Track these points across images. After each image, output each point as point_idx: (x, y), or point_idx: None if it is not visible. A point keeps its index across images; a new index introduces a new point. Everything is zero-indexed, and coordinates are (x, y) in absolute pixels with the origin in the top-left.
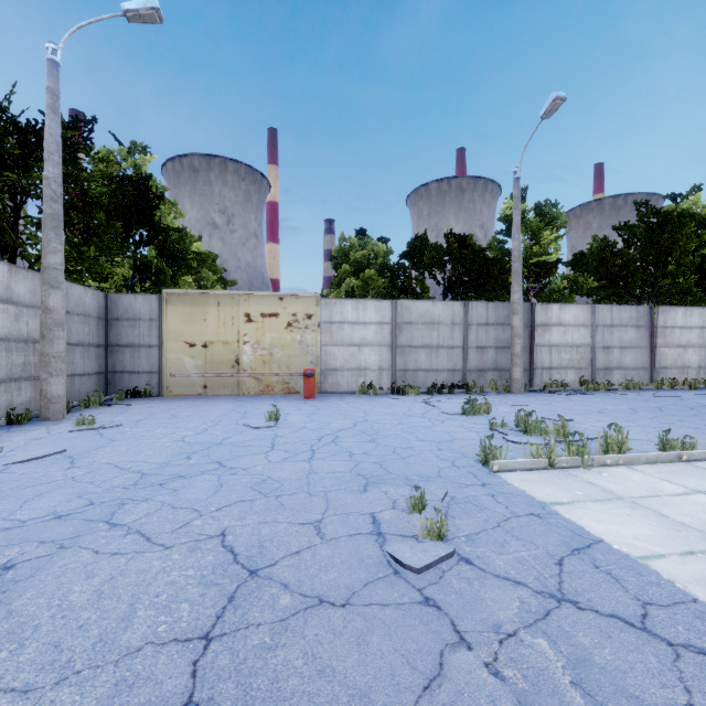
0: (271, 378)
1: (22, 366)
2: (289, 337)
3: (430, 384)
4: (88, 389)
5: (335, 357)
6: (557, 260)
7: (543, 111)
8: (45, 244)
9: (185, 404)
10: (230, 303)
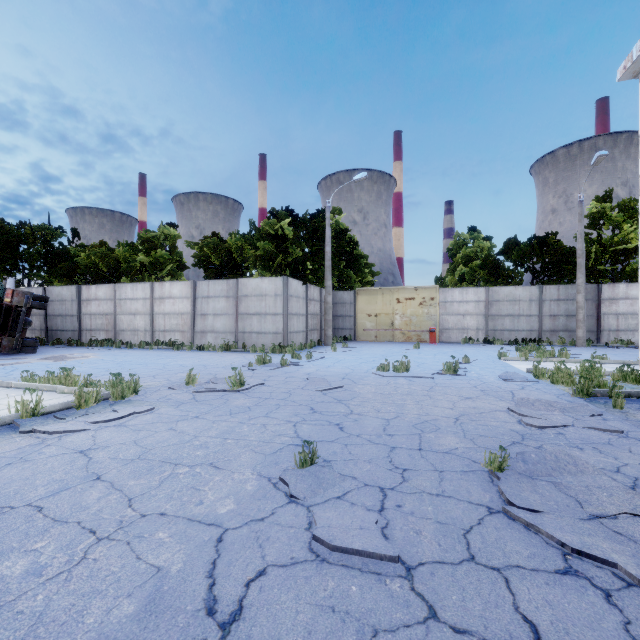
0: (411, 333)
1: (315, 325)
2: (420, 310)
3: (513, 339)
4: None
5: (448, 322)
6: (637, 246)
7: (592, 162)
8: (326, 278)
9: (371, 343)
10: (388, 293)
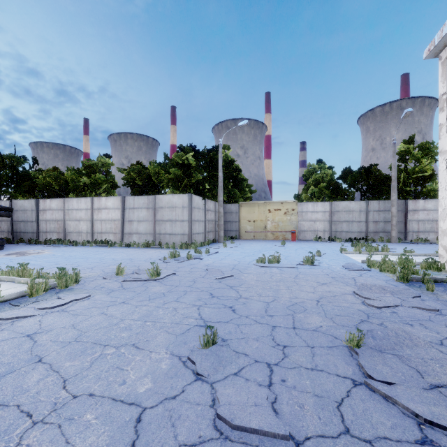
0: (278, 234)
1: (211, 228)
2: (285, 218)
3: (348, 238)
4: None
5: (304, 226)
6: (431, 174)
7: (402, 116)
8: (219, 194)
9: (250, 241)
10: (262, 206)
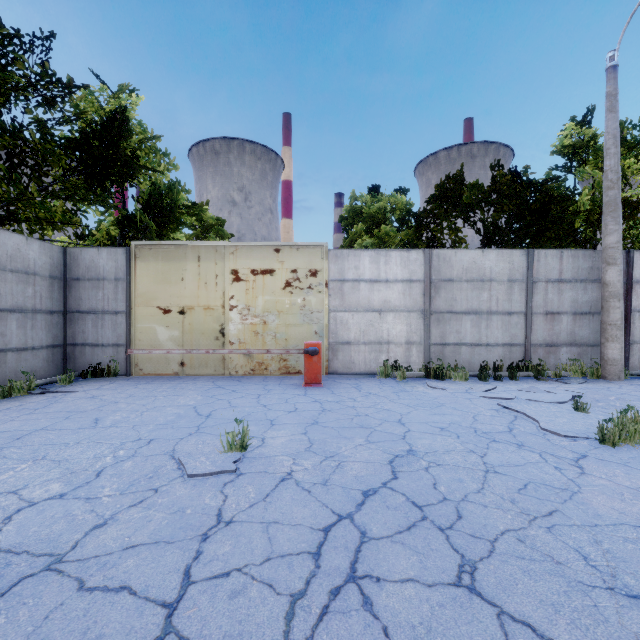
0: (265, 354)
1: None
2: (288, 300)
3: (478, 363)
4: (33, 368)
5: (348, 327)
6: None
7: None
8: None
9: (142, 391)
10: (212, 258)
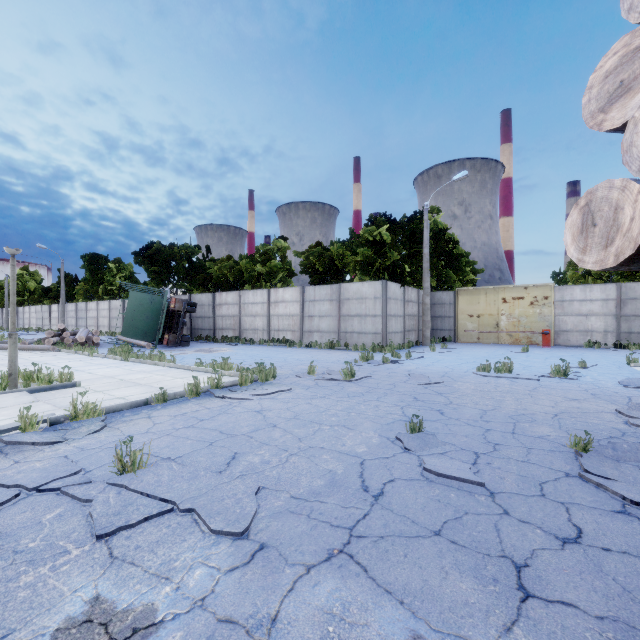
0: (519, 335)
1: (413, 325)
2: (531, 310)
3: None
4: None
5: (566, 323)
6: None
7: None
8: (424, 279)
9: (472, 345)
10: (492, 293)
